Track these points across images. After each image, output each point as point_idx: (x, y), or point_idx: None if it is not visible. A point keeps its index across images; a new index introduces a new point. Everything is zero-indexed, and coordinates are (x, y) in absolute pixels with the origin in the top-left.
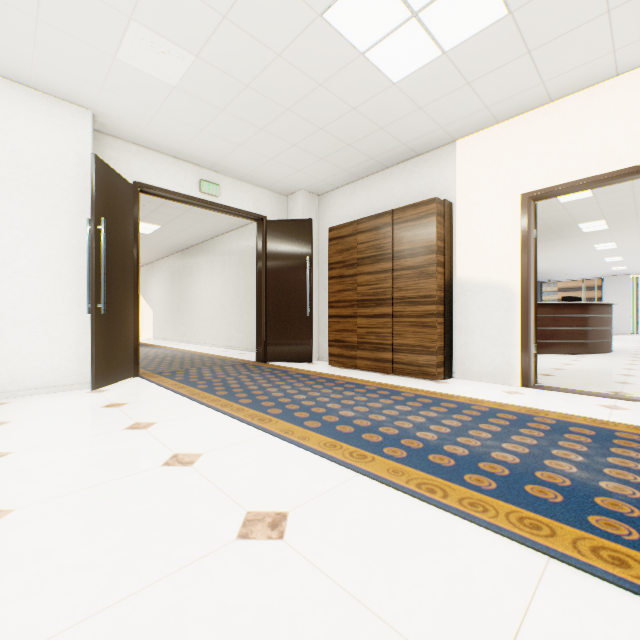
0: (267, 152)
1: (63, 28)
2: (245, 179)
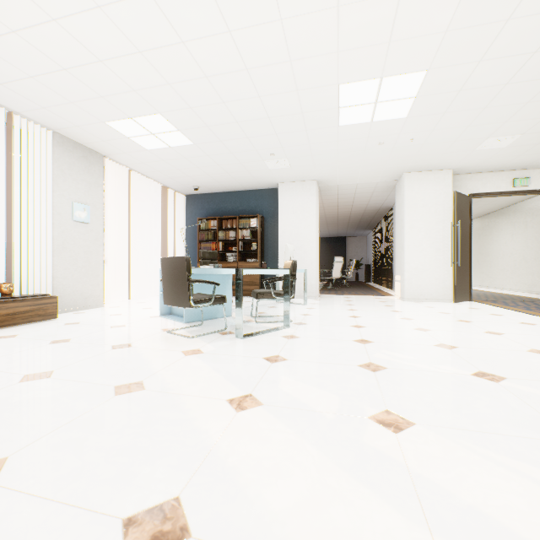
0: None
1: (453, 151)
2: None
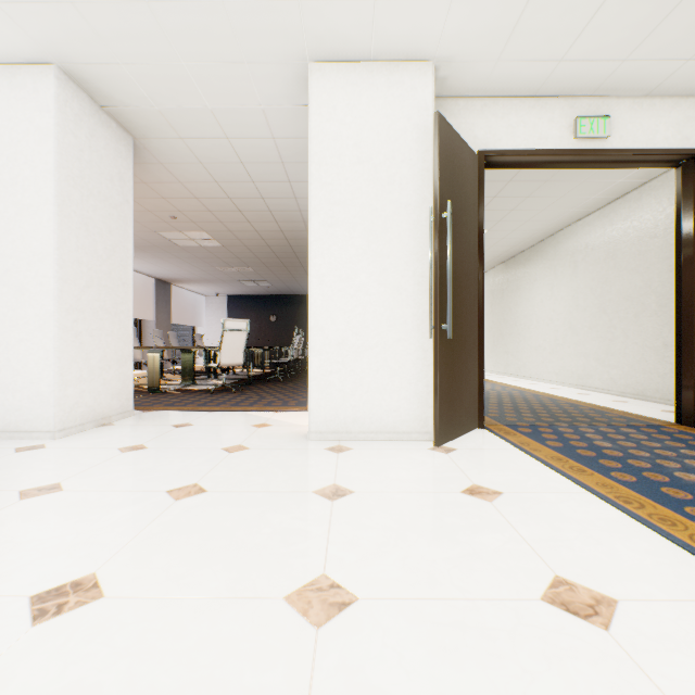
0: None
1: None
2: (659, 90)
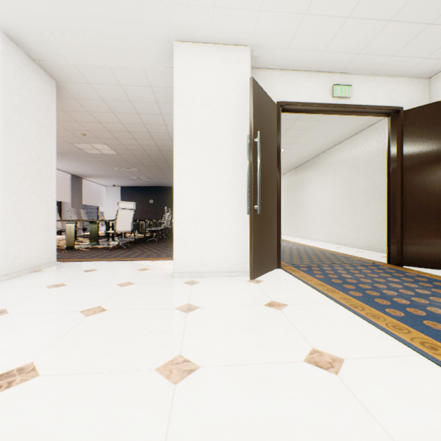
0: (427, 14)
1: None
2: (378, 72)
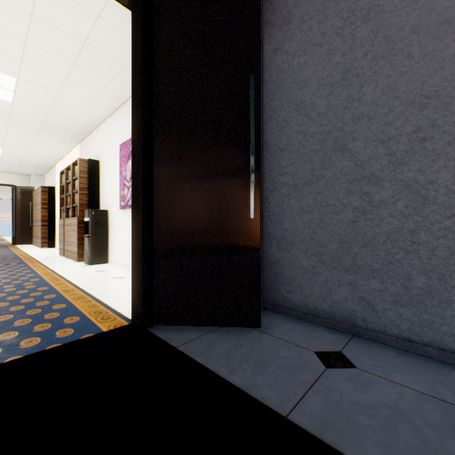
0: None
1: None
2: (1, 171)
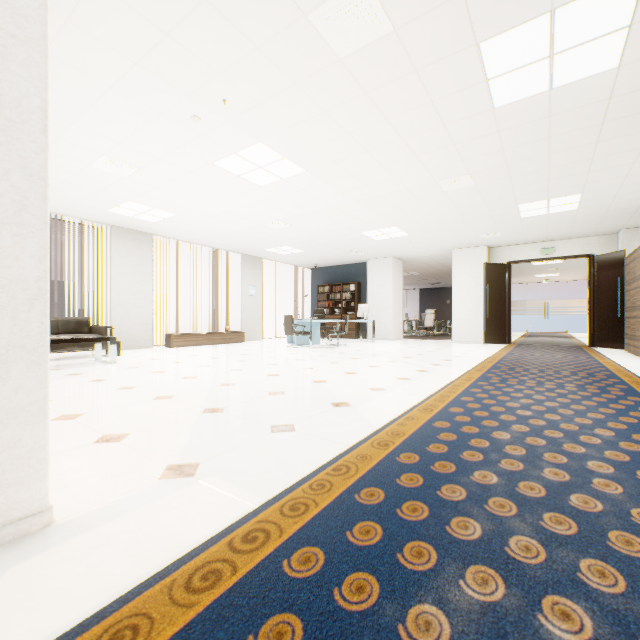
0: (563, 231)
1: (467, 240)
2: (572, 238)
